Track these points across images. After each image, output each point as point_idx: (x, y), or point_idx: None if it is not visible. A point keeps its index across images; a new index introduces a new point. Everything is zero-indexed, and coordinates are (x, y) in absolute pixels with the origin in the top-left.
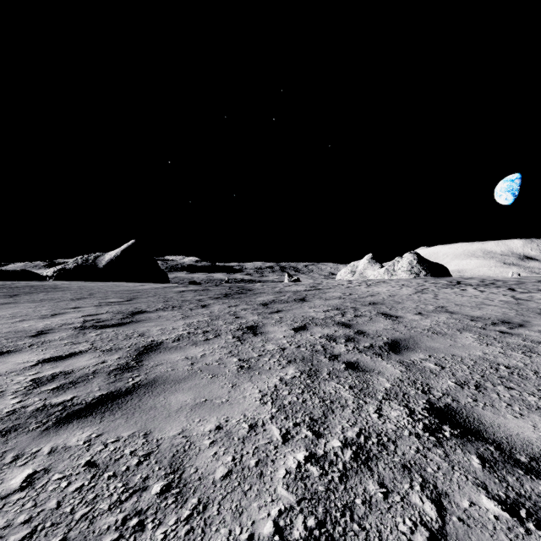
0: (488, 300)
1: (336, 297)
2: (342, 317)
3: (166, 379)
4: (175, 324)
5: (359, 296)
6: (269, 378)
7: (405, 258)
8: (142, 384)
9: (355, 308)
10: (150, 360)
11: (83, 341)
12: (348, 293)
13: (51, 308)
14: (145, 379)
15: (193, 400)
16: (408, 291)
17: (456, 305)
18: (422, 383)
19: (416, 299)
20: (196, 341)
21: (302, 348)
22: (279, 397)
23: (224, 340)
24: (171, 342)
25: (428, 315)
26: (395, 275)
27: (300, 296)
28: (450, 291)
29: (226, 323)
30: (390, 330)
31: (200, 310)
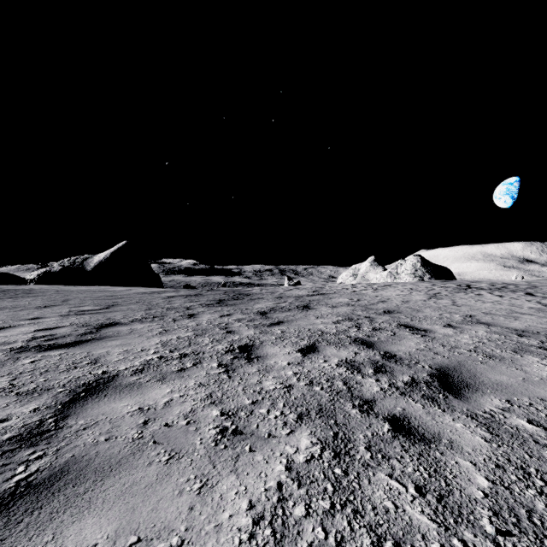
0: (515, 307)
1: (343, 304)
2: (358, 331)
3: (84, 468)
4: (147, 342)
5: (369, 302)
6: (267, 461)
7: (408, 260)
8: (34, 482)
9: (370, 319)
10: (81, 415)
11: (5, 373)
12: (356, 299)
13: (4, 320)
14: (47, 468)
15: (110, 541)
16: (420, 296)
17: (485, 314)
18: (540, 474)
19: (434, 306)
20: (166, 372)
21: (315, 387)
22: (288, 528)
23: (205, 370)
24: (129, 376)
25: (462, 328)
26: (398, 279)
27: (303, 302)
28: (465, 296)
29: (214, 341)
30: (426, 351)
31: (185, 321)
